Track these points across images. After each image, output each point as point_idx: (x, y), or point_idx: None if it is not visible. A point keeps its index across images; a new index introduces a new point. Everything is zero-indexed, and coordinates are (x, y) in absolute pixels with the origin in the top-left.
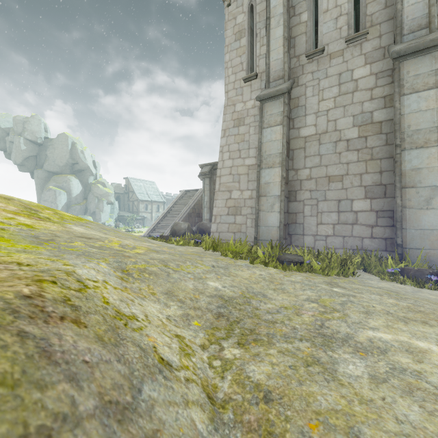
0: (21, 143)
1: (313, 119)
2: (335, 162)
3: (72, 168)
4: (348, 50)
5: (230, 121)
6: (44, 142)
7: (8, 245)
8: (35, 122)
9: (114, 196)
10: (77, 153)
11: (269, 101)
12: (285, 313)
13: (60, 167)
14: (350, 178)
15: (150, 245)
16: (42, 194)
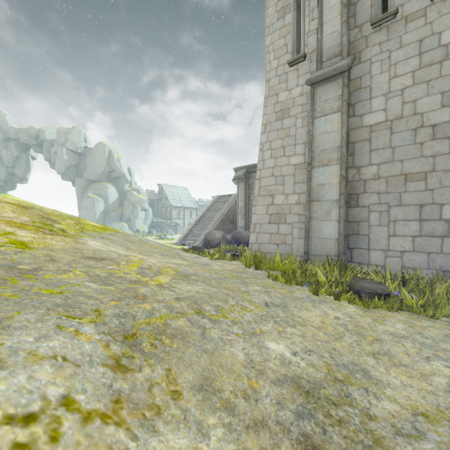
0: (64, 153)
1: (382, 102)
2: (415, 155)
3: (109, 176)
4: (433, 7)
5: (272, 114)
6: (83, 151)
7: None
8: (76, 132)
9: (148, 203)
10: (114, 161)
11: (323, 84)
12: (436, 440)
13: (98, 175)
14: (437, 175)
15: (180, 263)
16: (82, 202)
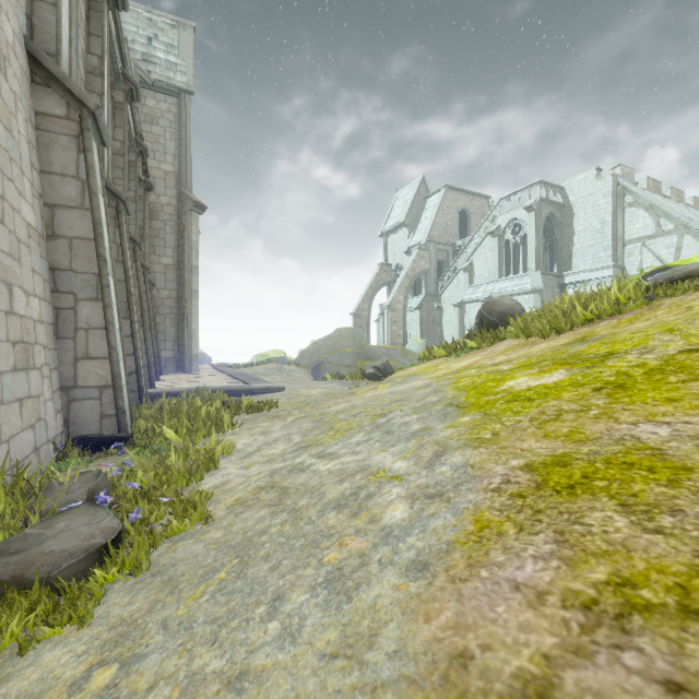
0: None
1: None
2: None
3: None
4: None
5: None
6: None
7: (411, 373)
8: None
9: None
10: None
11: (92, 131)
12: None
13: None
14: None
15: (341, 404)
16: None
